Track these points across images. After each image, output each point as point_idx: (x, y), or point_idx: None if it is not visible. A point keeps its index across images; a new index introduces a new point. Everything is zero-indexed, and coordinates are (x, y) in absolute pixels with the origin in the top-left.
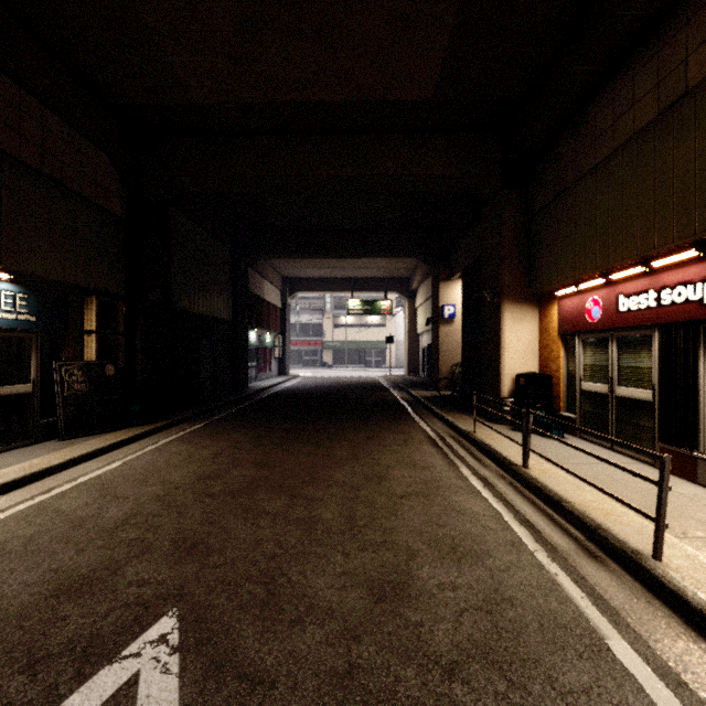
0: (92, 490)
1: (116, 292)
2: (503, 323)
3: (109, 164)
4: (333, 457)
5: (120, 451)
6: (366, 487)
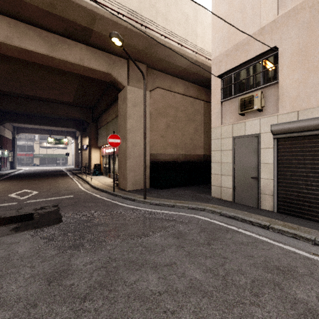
0: None
1: None
2: (91, 153)
3: None
4: (45, 181)
5: None
6: (53, 183)
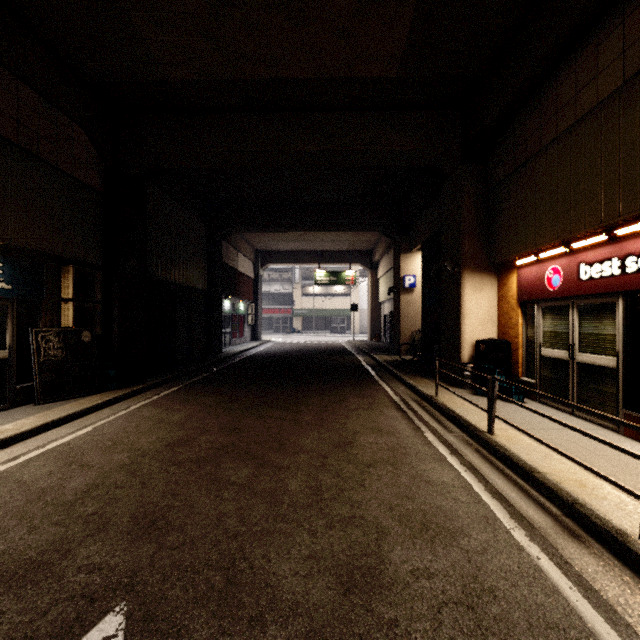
0: (58, 457)
1: (93, 262)
2: (463, 292)
3: (86, 139)
4: (301, 422)
5: (93, 416)
6: (333, 454)
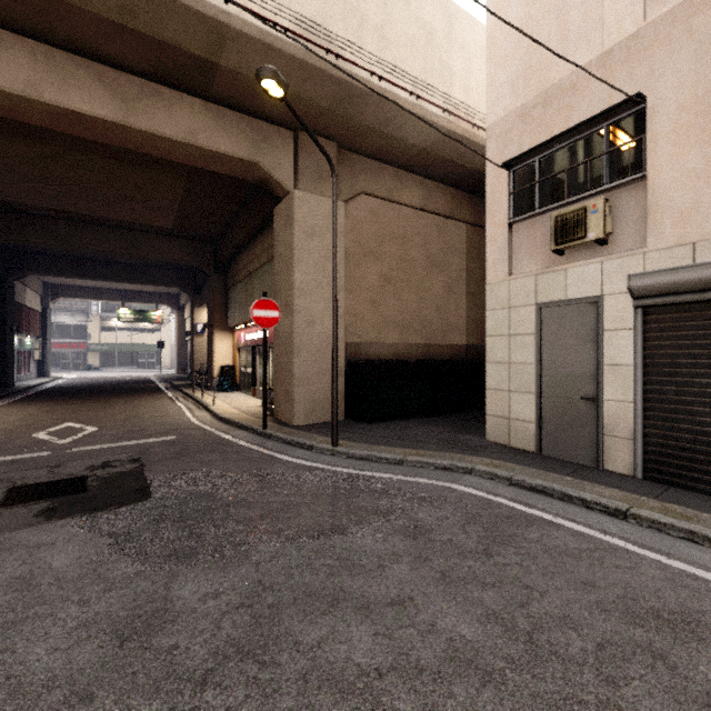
0: None
1: None
2: (214, 341)
3: None
4: (114, 404)
5: None
6: (131, 408)
